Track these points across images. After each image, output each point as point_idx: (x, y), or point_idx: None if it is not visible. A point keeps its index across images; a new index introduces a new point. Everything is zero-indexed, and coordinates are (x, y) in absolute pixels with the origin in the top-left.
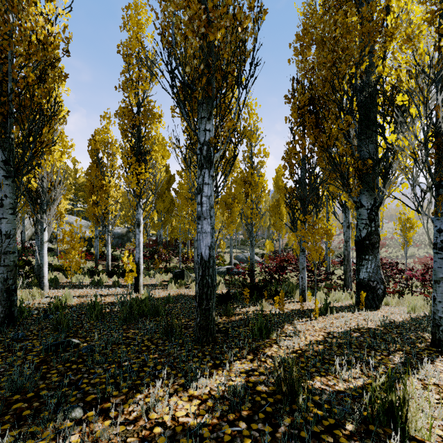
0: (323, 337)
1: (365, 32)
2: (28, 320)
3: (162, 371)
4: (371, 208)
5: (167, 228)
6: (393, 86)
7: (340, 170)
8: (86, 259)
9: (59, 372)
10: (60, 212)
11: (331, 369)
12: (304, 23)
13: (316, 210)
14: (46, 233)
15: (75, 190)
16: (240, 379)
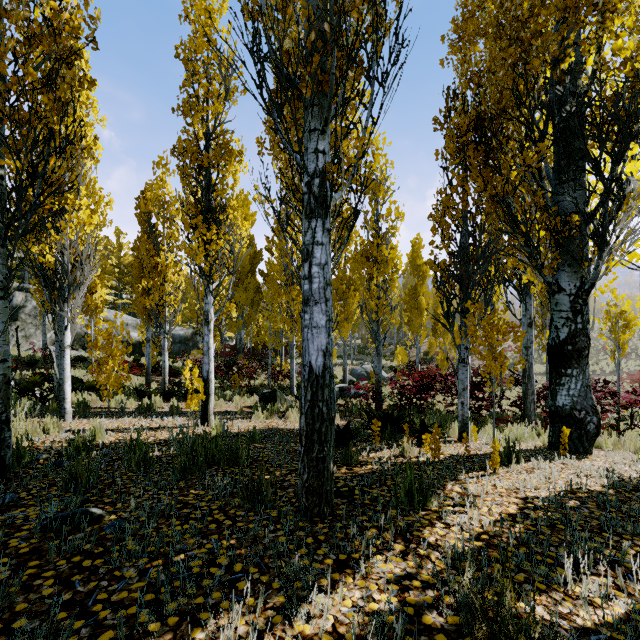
0: (518, 507)
1: (570, 7)
2: (29, 469)
3: (243, 575)
4: (576, 292)
5: (251, 329)
6: (618, 93)
7: (525, 233)
8: (133, 374)
9: (57, 576)
10: (95, 304)
11: (556, 578)
12: (465, 3)
13: (485, 297)
14: (68, 333)
15: (119, 274)
16: (389, 597)
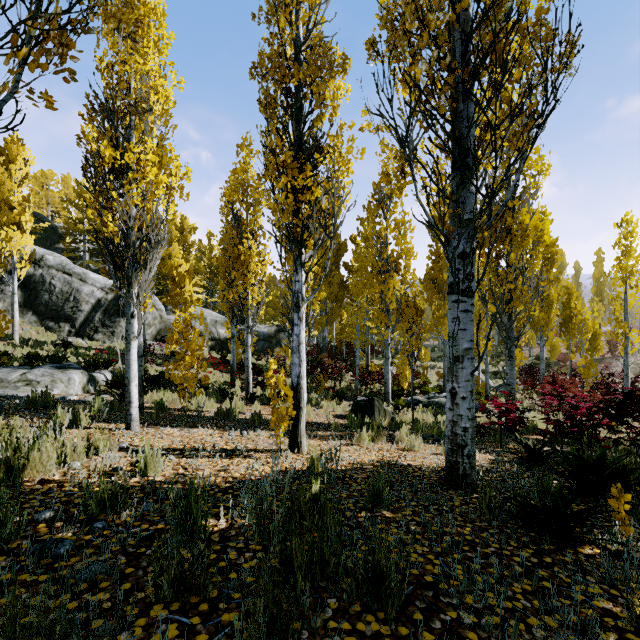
0: None
1: None
2: (1, 554)
3: None
4: None
5: (333, 327)
6: None
7: None
8: (219, 370)
9: None
10: (184, 299)
11: None
12: None
13: None
14: (134, 322)
15: (210, 275)
16: None
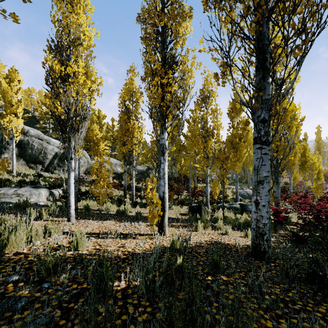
0: None
1: None
2: None
3: None
4: None
5: (176, 167)
6: None
7: None
8: (118, 189)
9: None
10: (99, 152)
11: None
12: None
13: None
14: (72, 162)
15: (112, 140)
16: None
